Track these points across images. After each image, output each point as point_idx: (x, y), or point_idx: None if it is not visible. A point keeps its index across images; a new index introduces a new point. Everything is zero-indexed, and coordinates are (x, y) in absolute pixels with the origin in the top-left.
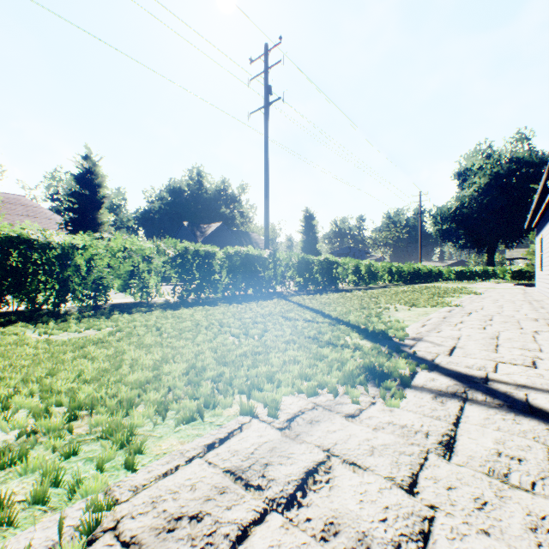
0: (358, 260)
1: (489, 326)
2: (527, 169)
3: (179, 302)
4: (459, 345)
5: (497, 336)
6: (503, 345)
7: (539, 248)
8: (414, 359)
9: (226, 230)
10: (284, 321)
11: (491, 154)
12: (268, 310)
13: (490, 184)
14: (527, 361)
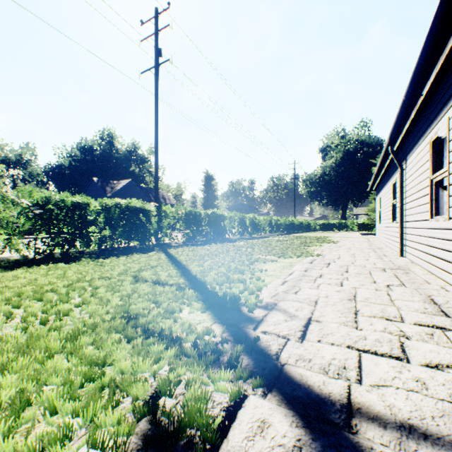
0: (244, 214)
1: (346, 280)
2: (367, 149)
3: (38, 258)
4: (315, 315)
5: (355, 296)
6: (362, 311)
7: (378, 206)
8: (253, 356)
9: (134, 186)
10: (130, 283)
11: (344, 136)
12: (127, 268)
13: (343, 158)
14: (394, 345)
